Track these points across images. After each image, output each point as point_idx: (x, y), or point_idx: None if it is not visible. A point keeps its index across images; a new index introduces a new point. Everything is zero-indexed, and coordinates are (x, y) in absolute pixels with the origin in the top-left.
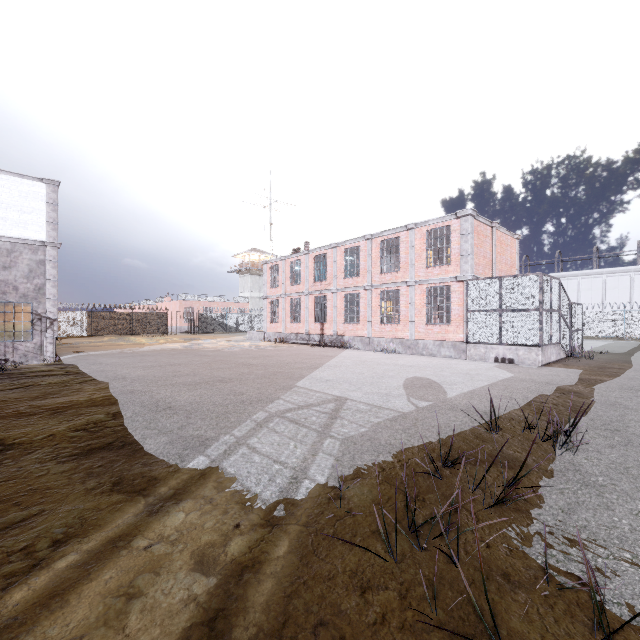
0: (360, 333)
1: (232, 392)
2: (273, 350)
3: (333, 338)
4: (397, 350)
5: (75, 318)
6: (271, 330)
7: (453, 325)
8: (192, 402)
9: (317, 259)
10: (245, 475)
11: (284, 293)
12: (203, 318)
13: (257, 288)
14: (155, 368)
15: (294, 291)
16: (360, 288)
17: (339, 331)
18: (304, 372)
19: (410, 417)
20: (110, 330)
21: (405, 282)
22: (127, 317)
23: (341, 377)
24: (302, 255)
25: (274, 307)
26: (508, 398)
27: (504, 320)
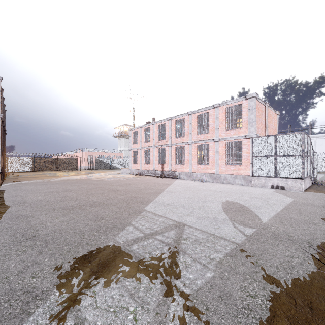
0: (185, 170)
1: (95, 217)
2: (133, 180)
3: (169, 172)
4: (208, 180)
5: (25, 161)
6: (133, 168)
7: (243, 165)
8: (57, 229)
9: (159, 127)
10: None
11: (141, 147)
12: (97, 161)
13: (127, 145)
14: (53, 193)
15: (146, 145)
16: (185, 143)
17: (172, 168)
18: (151, 197)
19: (247, 251)
20: (45, 168)
21: (212, 139)
22: (55, 160)
23: (177, 201)
24: (151, 125)
25: (135, 155)
26: (311, 223)
27: (278, 162)
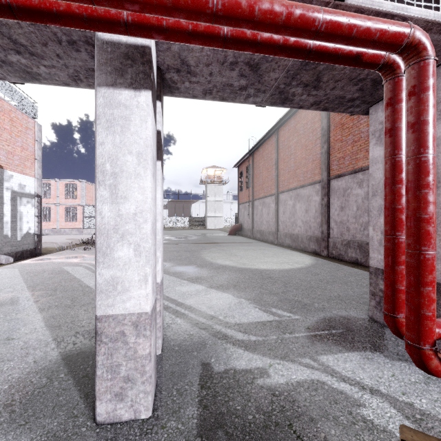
0: None
1: None
2: None
3: None
4: (50, 233)
5: None
6: None
7: (78, 222)
8: None
9: None
10: (50, 246)
11: None
12: None
13: None
14: None
15: None
16: None
17: None
18: None
19: (74, 241)
20: None
21: (54, 204)
22: None
23: None
24: None
25: None
26: None
27: None
